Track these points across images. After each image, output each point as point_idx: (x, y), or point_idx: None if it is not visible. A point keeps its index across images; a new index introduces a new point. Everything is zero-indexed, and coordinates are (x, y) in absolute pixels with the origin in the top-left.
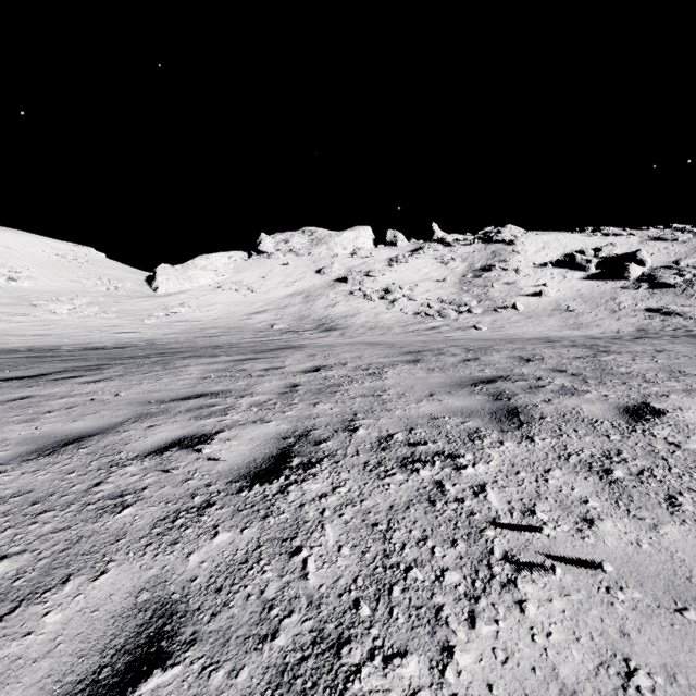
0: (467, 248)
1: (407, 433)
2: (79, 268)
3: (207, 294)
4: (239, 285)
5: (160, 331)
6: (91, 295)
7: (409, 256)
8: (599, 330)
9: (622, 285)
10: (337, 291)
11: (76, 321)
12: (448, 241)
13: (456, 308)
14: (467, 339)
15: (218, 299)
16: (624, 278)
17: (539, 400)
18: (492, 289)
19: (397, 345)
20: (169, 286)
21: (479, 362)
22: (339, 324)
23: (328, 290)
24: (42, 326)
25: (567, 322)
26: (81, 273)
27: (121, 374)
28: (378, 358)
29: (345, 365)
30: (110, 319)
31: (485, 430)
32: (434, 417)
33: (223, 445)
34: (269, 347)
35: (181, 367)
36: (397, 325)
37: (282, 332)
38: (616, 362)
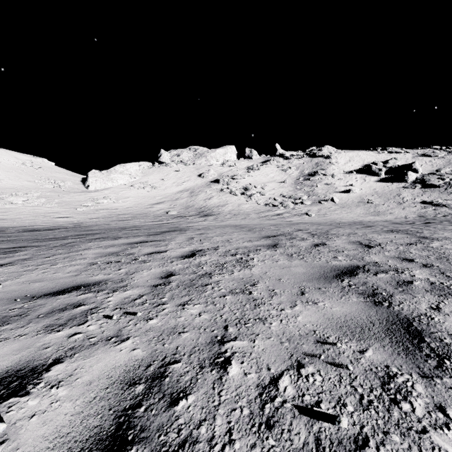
0: (299, 160)
1: (295, 376)
2: (34, 172)
3: (123, 190)
4: (146, 184)
5: (87, 216)
6: (41, 190)
7: (260, 165)
8: (393, 216)
9: (403, 185)
10: (212, 189)
11: (27, 209)
12: (286, 156)
13: (293, 200)
14: (304, 223)
15: (130, 194)
16: (404, 181)
17: (426, 307)
18: (316, 188)
19: (255, 228)
20: (97, 185)
21: (327, 248)
22: (214, 211)
23: (206, 188)
24: (2, 213)
25: (369, 210)
26: (35, 175)
27: (26, 258)
28: (243, 242)
29: (216, 250)
30: (52, 207)
31: (399, 371)
32: (320, 337)
33: (43, 399)
34: (161, 229)
35: (82, 249)
36: (253, 212)
37: (173, 217)
38: (449, 250)
